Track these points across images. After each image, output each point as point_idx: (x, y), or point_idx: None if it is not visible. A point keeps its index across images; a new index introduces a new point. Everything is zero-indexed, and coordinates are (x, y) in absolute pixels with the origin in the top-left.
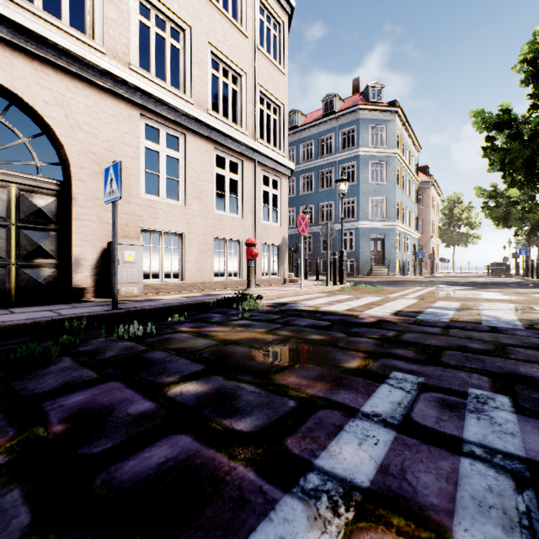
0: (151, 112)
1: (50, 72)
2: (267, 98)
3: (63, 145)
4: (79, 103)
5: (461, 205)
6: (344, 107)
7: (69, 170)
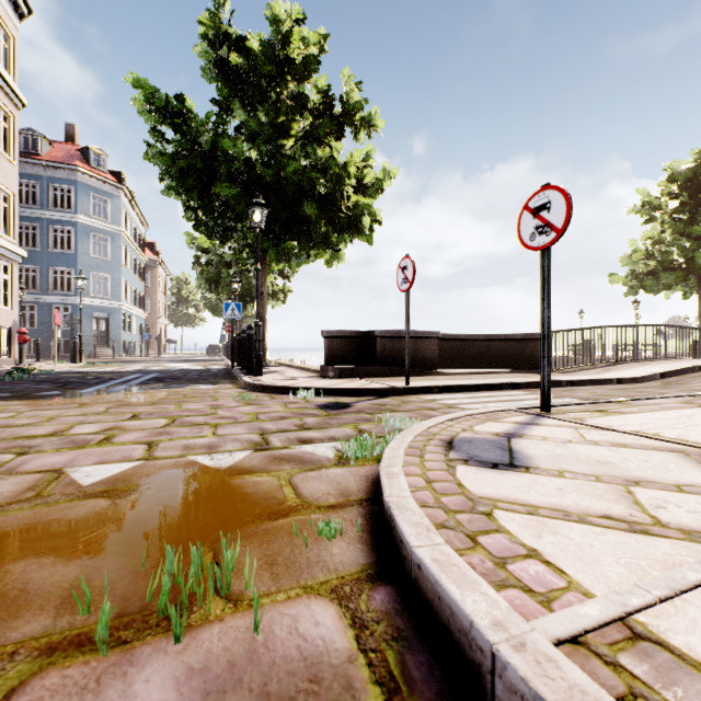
0: None
1: None
2: None
3: None
4: None
5: (189, 287)
6: (55, 155)
7: None
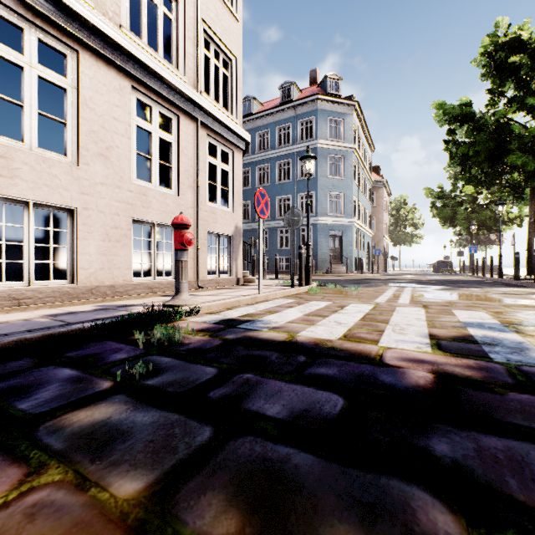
0: None
1: None
2: (215, 45)
3: None
4: None
5: (406, 207)
6: (301, 97)
7: None
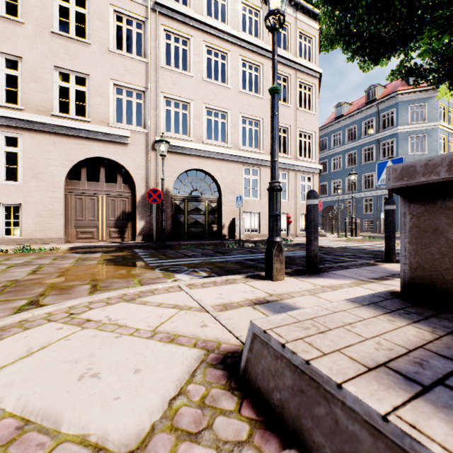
0: (246, 163)
1: (216, 161)
2: (304, 132)
3: (219, 185)
4: (224, 169)
5: None
6: (385, 93)
7: (221, 193)
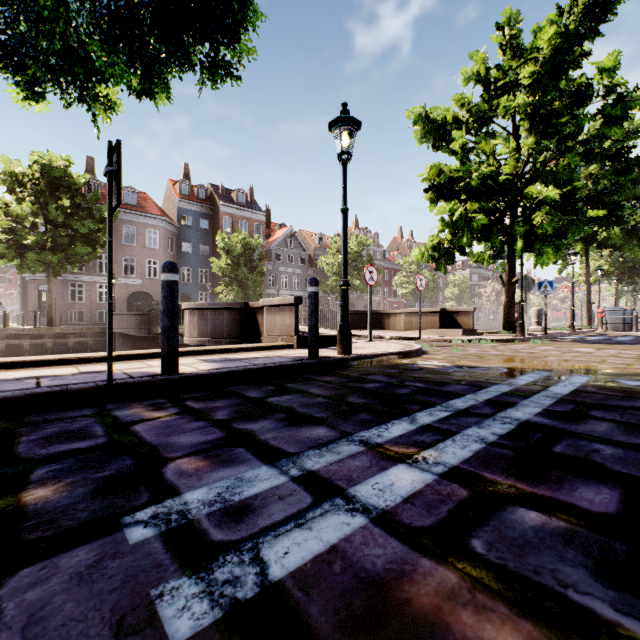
0: None
1: None
2: None
3: None
4: None
5: None
6: None
7: None
